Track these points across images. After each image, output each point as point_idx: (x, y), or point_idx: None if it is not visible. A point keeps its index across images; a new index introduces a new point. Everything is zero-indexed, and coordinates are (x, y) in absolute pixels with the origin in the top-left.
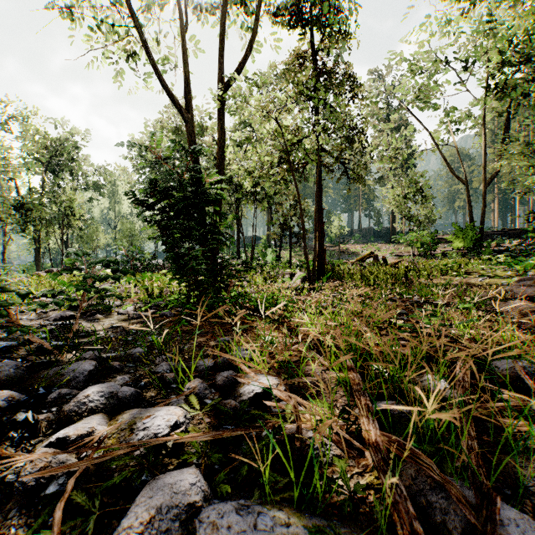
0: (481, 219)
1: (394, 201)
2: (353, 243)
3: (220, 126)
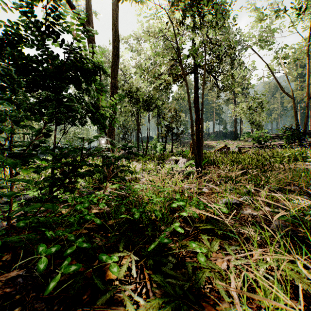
0: (304, 122)
1: (241, 111)
2: (210, 140)
3: (115, 28)
